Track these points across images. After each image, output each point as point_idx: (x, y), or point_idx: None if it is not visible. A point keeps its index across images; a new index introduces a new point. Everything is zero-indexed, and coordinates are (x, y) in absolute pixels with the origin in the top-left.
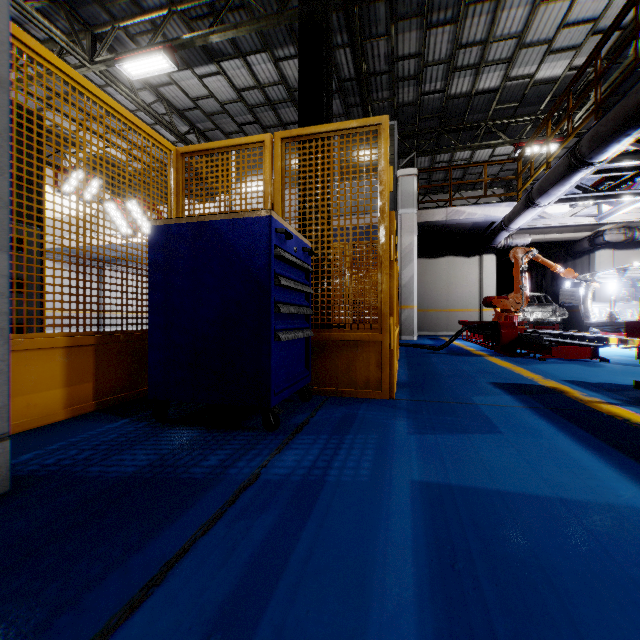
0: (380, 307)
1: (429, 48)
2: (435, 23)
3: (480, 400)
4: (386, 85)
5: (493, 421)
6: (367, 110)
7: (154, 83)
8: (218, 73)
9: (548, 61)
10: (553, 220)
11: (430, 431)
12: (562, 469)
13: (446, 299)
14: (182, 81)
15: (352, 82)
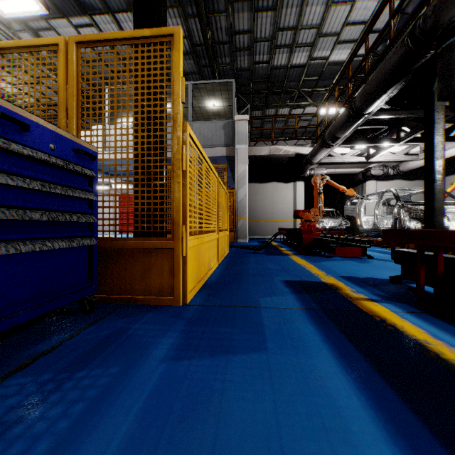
0: (173, 215)
1: (257, 27)
2: (261, 8)
3: (266, 302)
4: (228, 53)
5: (265, 331)
6: (213, 69)
7: (34, 27)
8: (91, 25)
9: (337, 49)
10: (340, 158)
11: (190, 354)
12: (313, 420)
13: (271, 212)
14: (60, 28)
15: (202, 47)
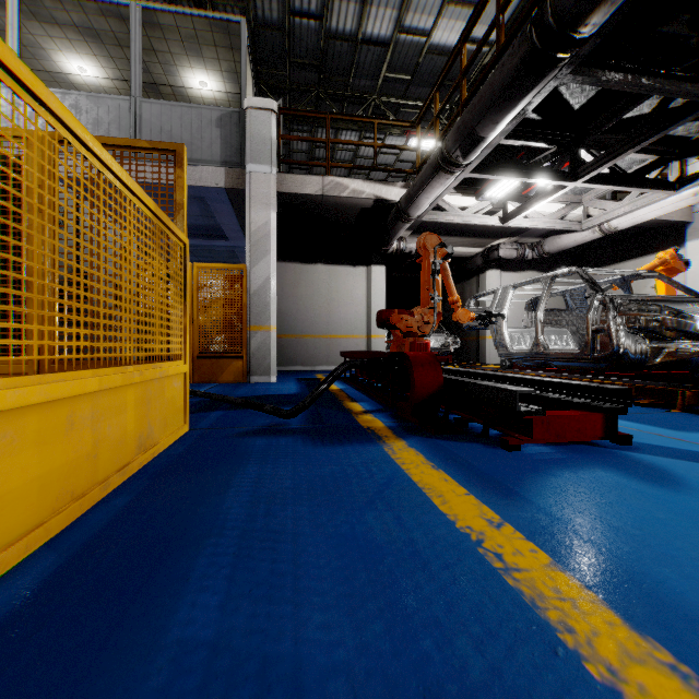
0: None
1: None
2: None
3: None
4: None
5: None
6: None
7: None
8: None
9: (447, 17)
10: (457, 215)
11: None
12: None
13: (326, 321)
14: None
15: None
